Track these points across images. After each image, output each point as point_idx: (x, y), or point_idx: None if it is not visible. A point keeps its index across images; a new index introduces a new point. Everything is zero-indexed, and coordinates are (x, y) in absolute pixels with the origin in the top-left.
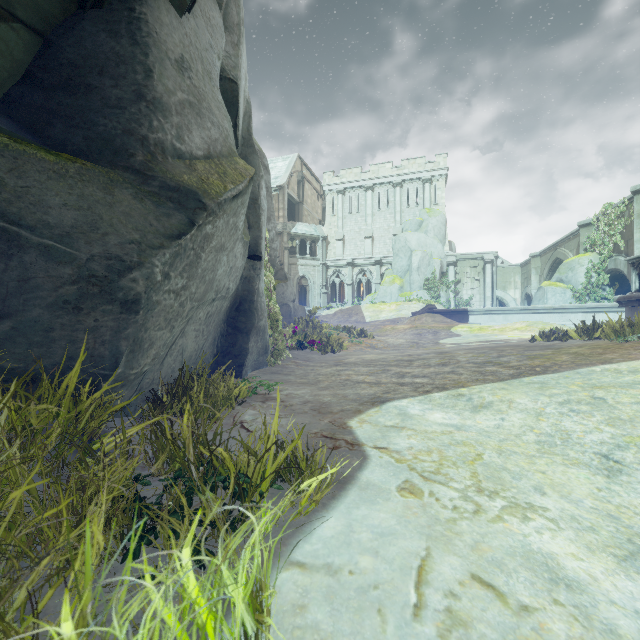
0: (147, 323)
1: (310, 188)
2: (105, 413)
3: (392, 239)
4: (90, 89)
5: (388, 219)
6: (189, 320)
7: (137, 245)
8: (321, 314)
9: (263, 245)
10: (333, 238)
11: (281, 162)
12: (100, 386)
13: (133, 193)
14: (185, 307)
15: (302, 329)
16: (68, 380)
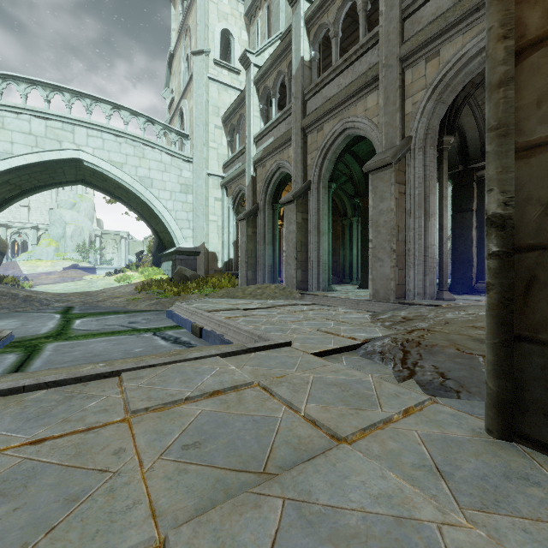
0: None
1: None
2: None
3: (49, 211)
4: None
5: (45, 195)
6: None
7: None
8: None
9: None
10: None
11: None
12: None
13: None
14: None
15: None
16: None
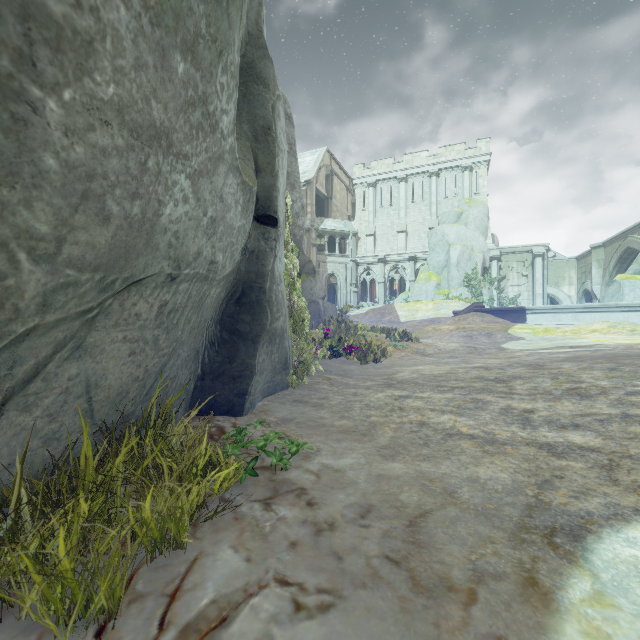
0: None
1: (339, 183)
2: None
3: (428, 233)
4: None
5: (423, 212)
6: (97, 318)
7: None
8: (351, 314)
9: (280, 203)
10: (363, 234)
11: (309, 156)
12: None
13: None
14: (10, 277)
15: (333, 330)
16: None
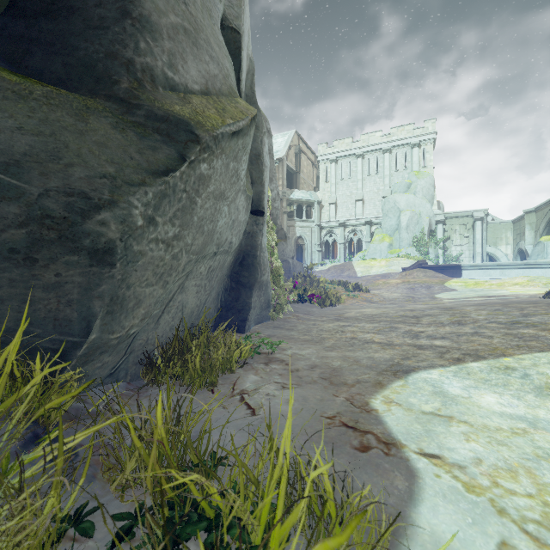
0: (129, 278)
1: (306, 159)
2: (39, 410)
3: (381, 201)
4: (72, 11)
5: (377, 183)
6: (188, 275)
7: (110, 180)
8: (316, 270)
9: (266, 201)
10: (326, 202)
11: (281, 138)
12: (69, 356)
13: (113, 122)
14: (180, 260)
15: (300, 283)
16: (5, 356)
